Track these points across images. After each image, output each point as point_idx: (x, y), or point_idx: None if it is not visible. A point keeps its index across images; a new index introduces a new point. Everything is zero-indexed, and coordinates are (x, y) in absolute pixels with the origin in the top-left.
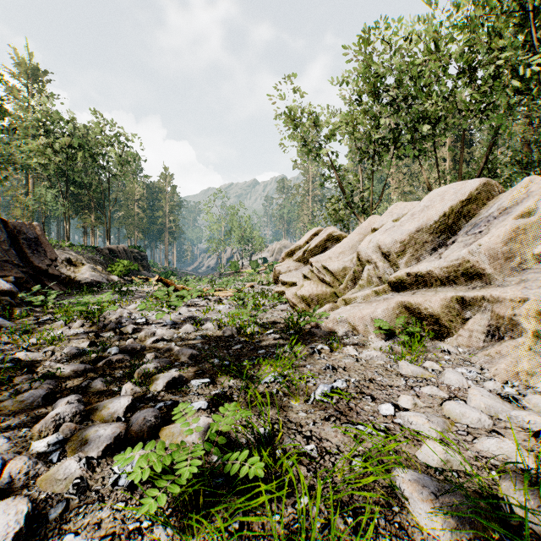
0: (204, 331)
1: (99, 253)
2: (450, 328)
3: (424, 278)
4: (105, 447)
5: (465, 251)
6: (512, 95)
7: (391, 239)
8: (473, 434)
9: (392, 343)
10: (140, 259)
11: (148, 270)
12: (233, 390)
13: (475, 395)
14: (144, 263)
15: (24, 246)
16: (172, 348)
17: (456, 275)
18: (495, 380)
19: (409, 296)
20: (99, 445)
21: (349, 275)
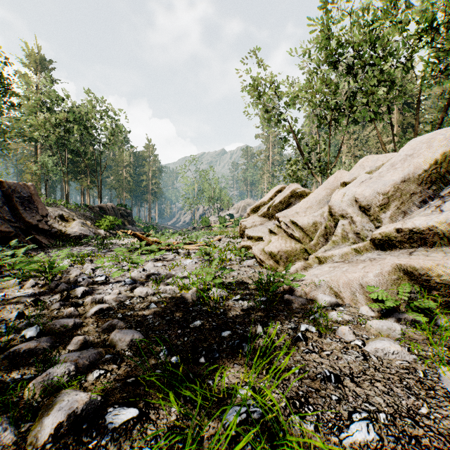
0: (162, 295)
1: (91, 210)
2: None
3: (423, 235)
4: None
5: None
6: None
7: (372, 191)
8: None
9: (413, 331)
10: (126, 215)
11: (133, 224)
12: (173, 446)
13: None
14: (129, 219)
15: (18, 203)
16: (114, 325)
17: None
18: None
19: (406, 257)
20: None
21: (320, 231)
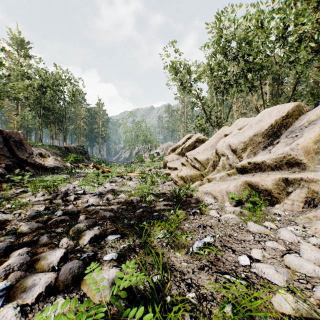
0: (119, 199)
1: (59, 149)
2: (278, 198)
3: (260, 165)
4: (37, 295)
5: (287, 148)
6: (310, 52)
7: (238, 141)
8: (311, 282)
9: (242, 209)
10: (84, 153)
11: (88, 159)
12: (136, 244)
13: (306, 249)
14: (86, 155)
15: (13, 145)
16: (98, 211)
17: (281, 163)
18: (316, 237)
19: (250, 177)
20: (33, 294)
21: (210, 163)
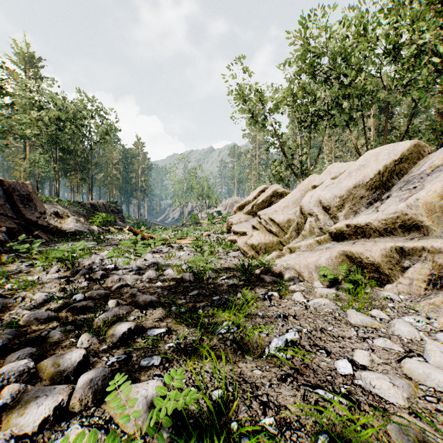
0: (164, 277)
1: (82, 207)
2: (389, 276)
3: (363, 229)
4: (42, 420)
5: (402, 205)
6: (431, 71)
7: (331, 194)
8: (442, 400)
9: (339, 291)
10: (117, 212)
11: (123, 221)
12: (188, 342)
13: (433, 351)
14: (119, 215)
15: (18, 201)
16: (134, 294)
17: (393, 226)
18: None
19: (350, 245)
20: (35, 418)
21: (293, 227)
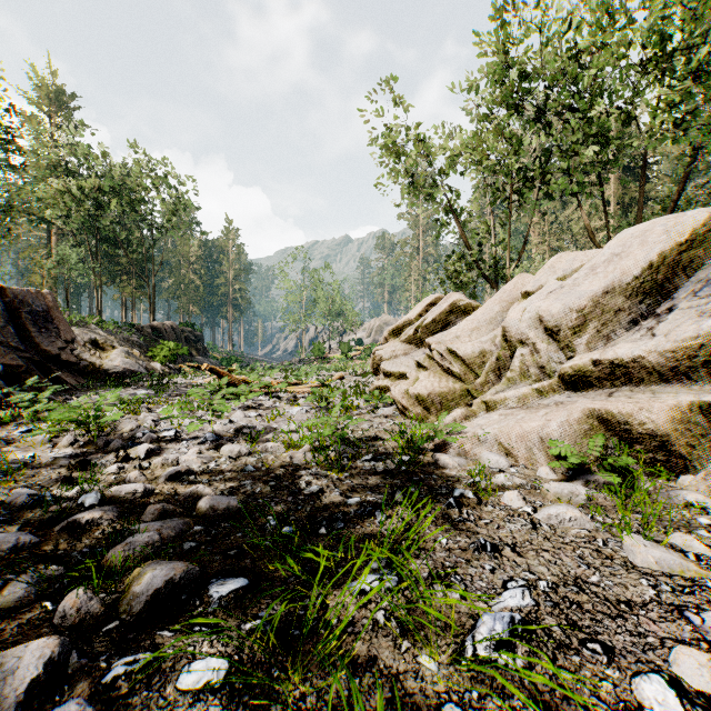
0: (261, 455)
1: (138, 332)
2: (687, 458)
3: (627, 369)
4: None
5: (709, 323)
6: None
7: (562, 306)
8: None
9: (597, 492)
10: (194, 340)
11: (204, 355)
12: (293, 613)
13: None
14: (199, 346)
15: (28, 322)
16: (199, 492)
17: (689, 364)
18: None
19: (603, 399)
20: None
21: (490, 364)
